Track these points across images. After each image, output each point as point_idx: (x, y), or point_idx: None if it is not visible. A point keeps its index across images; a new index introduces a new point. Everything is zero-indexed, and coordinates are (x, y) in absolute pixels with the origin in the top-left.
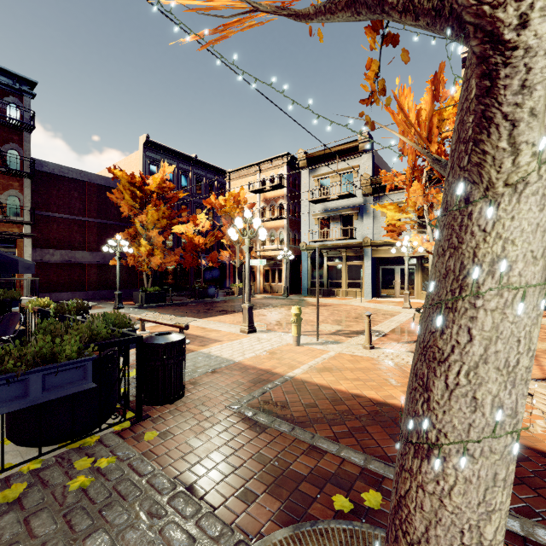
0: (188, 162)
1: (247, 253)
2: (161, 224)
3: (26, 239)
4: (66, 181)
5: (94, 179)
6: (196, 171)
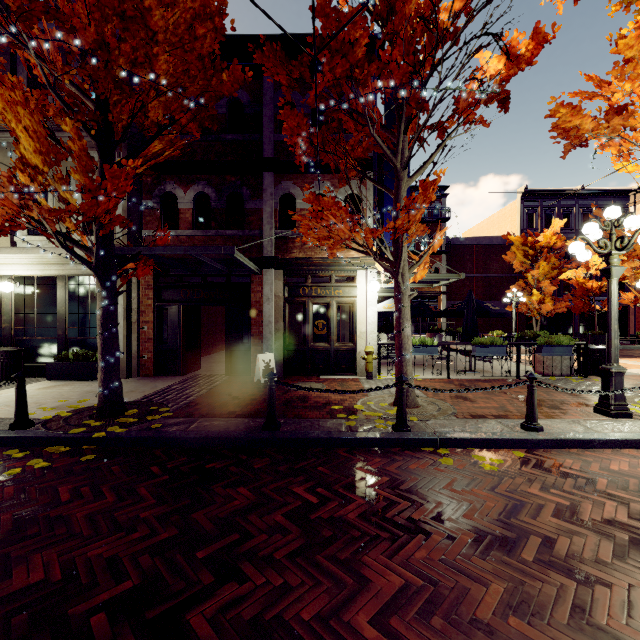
0: (572, 196)
1: None
2: (551, 275)
3: (443, 295)
4: (460, 248)
5: (480, 241)
6: (582, 204)
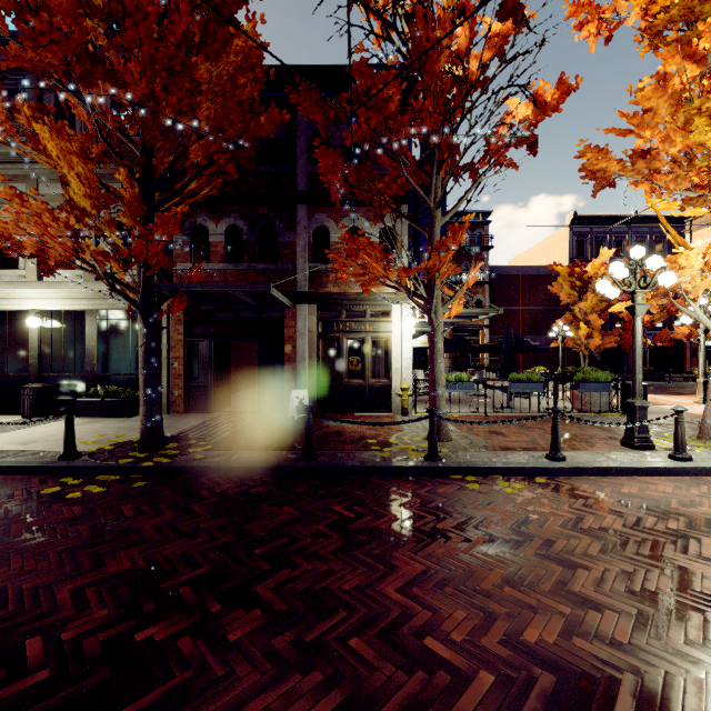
0: (624, 223)
1: (702, 336)
2: (599, 308)
3: (485, 329)
4: (505, 278)
5: (526, 271)
6: (635, 230)
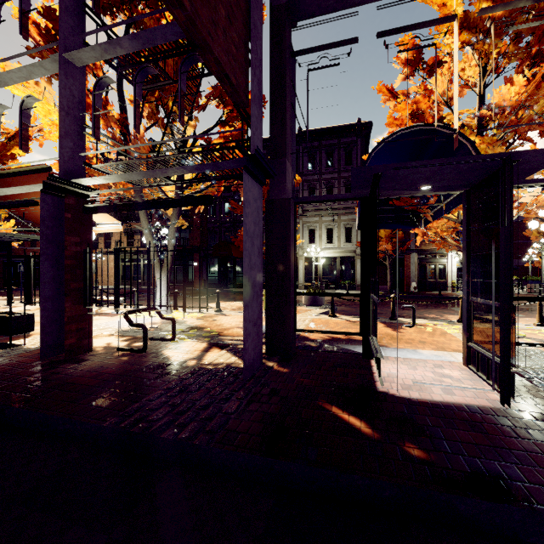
0: None
1: None
2: None
3: None
4: None
5: None
6: None
